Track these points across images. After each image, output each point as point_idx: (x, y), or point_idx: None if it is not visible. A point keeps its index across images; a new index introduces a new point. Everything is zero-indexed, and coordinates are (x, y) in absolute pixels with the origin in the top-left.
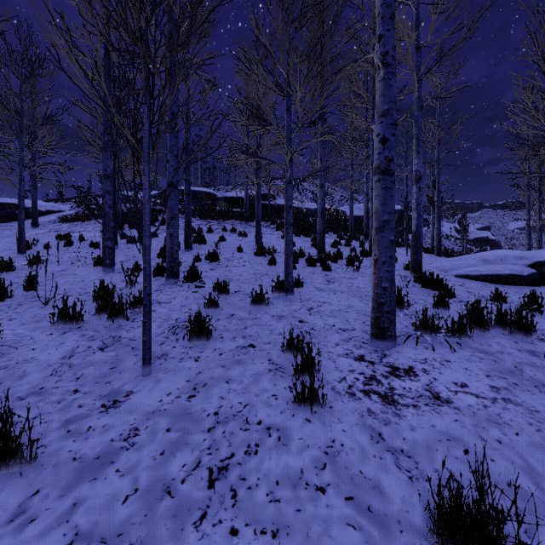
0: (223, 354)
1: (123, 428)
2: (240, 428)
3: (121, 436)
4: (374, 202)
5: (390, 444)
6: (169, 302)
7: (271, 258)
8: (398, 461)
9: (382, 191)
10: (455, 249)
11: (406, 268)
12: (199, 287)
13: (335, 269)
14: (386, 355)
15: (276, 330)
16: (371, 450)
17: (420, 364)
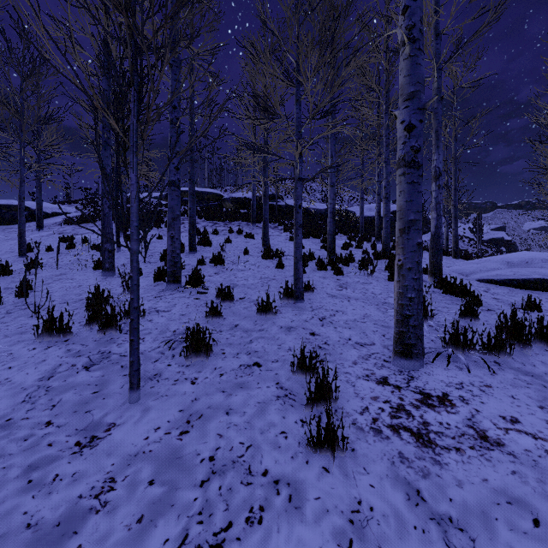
0: (224, 375)
1: (96, 478)
2: (241, 482)
3: (92, 490)
4: (397, 199)
5: (433, 507)
6: (167, 311)
7: (279, 261)
8: (448, 536)
9: (408, 186)
10: (469, 251)
11: (424, 272)
12: (202, 293)
13: (347, 273)
14: (413, 377)
15: (285, 345)
16: (410, 518)
17: (455, 389)
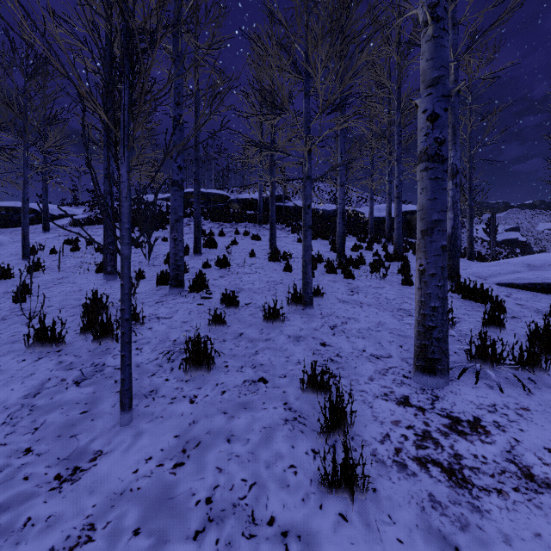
0: (226, 393)
1: (73, 524)
2: (242, 533)
3: (67, 541)
4: (419, 197)
5: None
6: (169, 317)
7: (286, 264)
8: None
9: (431, 182)
10: (482, 252)
11: None
12: (205, 298)
13: (357, 276)
14: (438, 397)
15: (293, 357)
16: None
17: (488, 413)
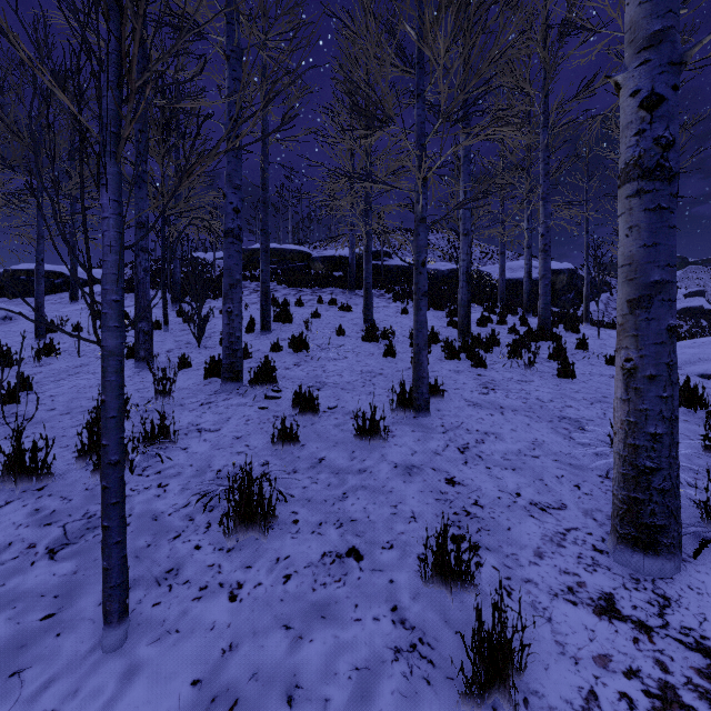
0: (292, 579)
1: None
2: None
3: None
4: (622, 242)
5: None
6: (215, 430)
7: (387, 346)
8: None
9: (648, 216)
10: None
11: (610, 362)
12: (271, 398)
13: (491, 364)
14: (668, 599)
15: (403, 507)
16: None
17: None
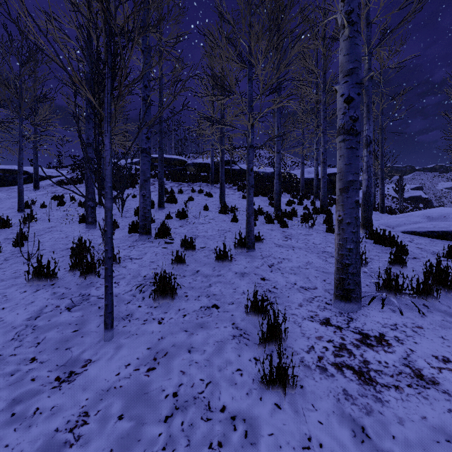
0: (187, 316)
1: (71, 412)
2: (201, 417)
3: (67, 424)
4: (338, 162)
5: (378, 445)
6: (139, 258)
7: (233, 216)
8: None
9: (347, 151)
10: (392, 207)
11: None
12: (168, 243)
13: (291, 226)
14: (352, 319)
15: (239, 289)
16: None
17: (390, 330)
